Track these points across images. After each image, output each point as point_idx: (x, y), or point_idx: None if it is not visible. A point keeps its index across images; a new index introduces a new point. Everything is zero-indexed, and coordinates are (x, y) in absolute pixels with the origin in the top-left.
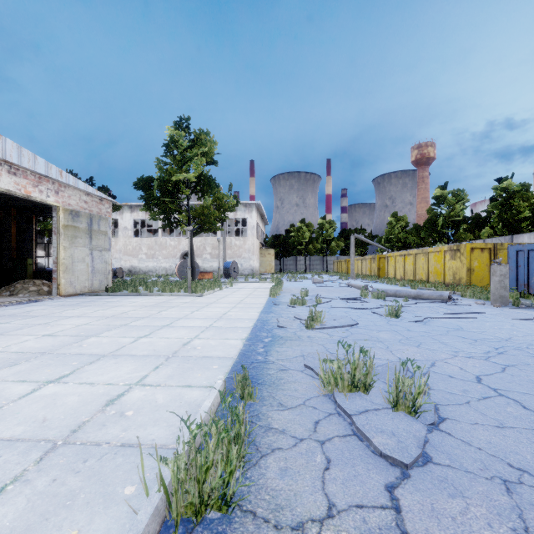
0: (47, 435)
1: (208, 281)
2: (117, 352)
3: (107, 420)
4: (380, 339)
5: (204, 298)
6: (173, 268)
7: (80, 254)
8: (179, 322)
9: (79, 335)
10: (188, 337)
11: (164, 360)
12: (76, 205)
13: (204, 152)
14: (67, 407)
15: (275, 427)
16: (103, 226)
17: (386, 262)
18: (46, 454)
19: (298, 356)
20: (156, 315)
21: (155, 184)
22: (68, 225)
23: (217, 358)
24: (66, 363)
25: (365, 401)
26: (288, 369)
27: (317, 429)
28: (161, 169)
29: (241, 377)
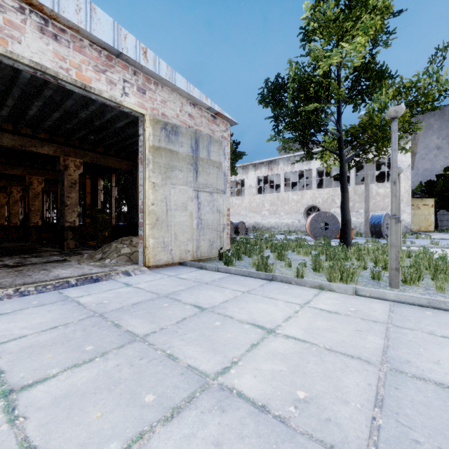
0: None
1: None
2: None
3: None
4: None
5: None
6: (295, 224)
7: (179, 198)
8: None
9: None
10: None
11: None
12: (175, 119)
13: (376, 6)
14: None
15: None
16: (215, 153)
17: None
18: None
19: None
20: None
21: (290, 88)
22: (160, 148)
23: None
24: None
25: None
26: None
27: None
28: (295, 74)
29: None
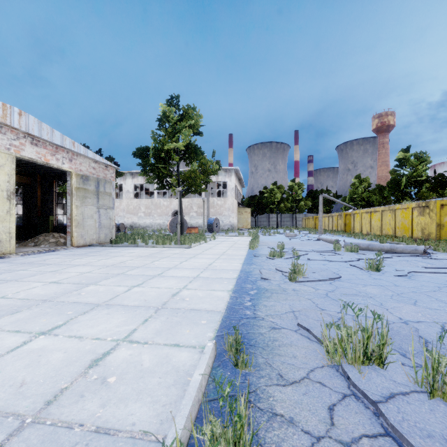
0: (18, 406)
1: (194, 235)
2: (110, 301)
3: (86, 389)
4: (369, 294)
5: (191, 249)
6: (165, 224)
7: (89, 212)
8: (169, 272)
9: (81, 282)
10: (177, 287)
11: (153, 312)
12: (86, 171)
13: (191, 124)
14: (49, 367)
15: (280, 413)
16: (108, 188)
17: (352, 218)
18: (8, 438)
19: (287, 312)
20: (149, 265)
21: (150, 153)
22: (80, 188)
23: (205, 311)
24: (62, 312)
25: (384, 379)
26: (280, 327)
27: (334, 420)
28: (155, 140)
29: (233, 339)
